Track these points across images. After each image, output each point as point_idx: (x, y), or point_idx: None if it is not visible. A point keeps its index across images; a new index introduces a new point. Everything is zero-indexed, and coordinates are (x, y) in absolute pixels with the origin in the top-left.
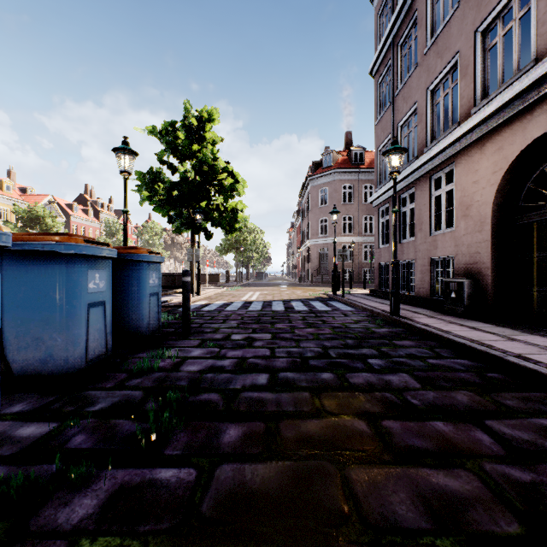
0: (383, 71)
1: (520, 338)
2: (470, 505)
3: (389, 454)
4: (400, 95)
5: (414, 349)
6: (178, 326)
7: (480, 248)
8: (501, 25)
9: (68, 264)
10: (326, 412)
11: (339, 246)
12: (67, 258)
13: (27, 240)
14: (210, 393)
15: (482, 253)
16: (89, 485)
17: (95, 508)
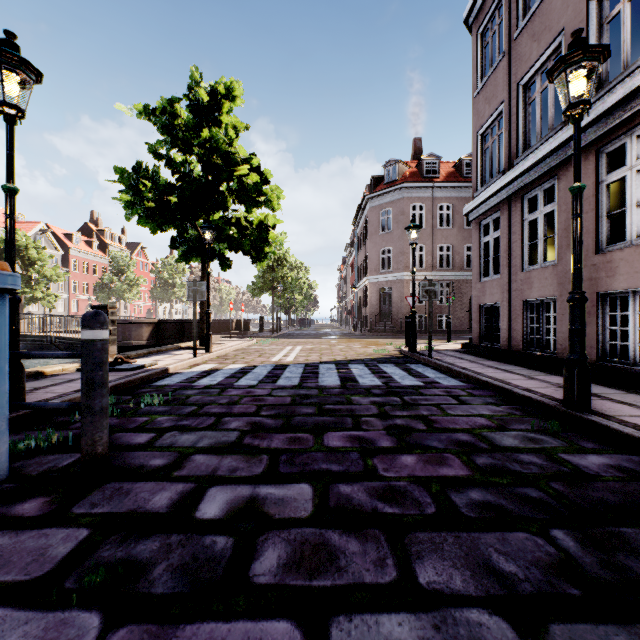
0: (488, 11)
1: None
2: None
3: None
4: (524, 33)
5: None
6: None
7: None
8: None
9: None
10: None
11: (407, 284)
12: None
13: None
14: None
15: None
16: None
17: None
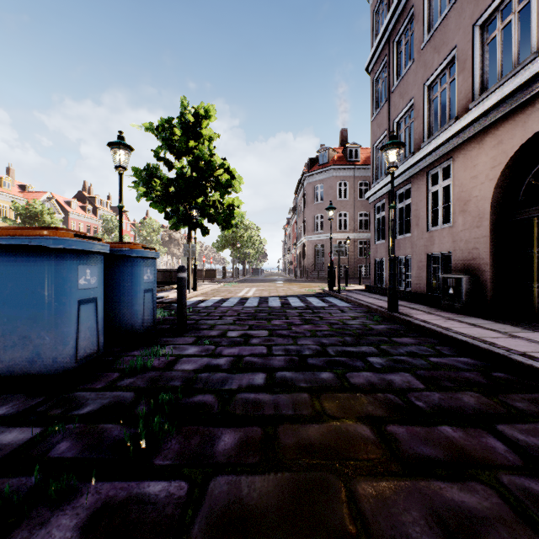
0: (379, 67)
1: (522, 336)
2: (491, 526)
3: (397, 464)
4: (396, 91)
5: (415, 346)
6: (173, 322)
7: (479, 243)
8: (500, 18)
9: (57, 259)
10: (326, 415)
11: (335, 242)
12: (56, 253)
13: (14, 234)
14: (205, 394)
15: (480, 249)
16: (69, 501)
17: (74, 530)
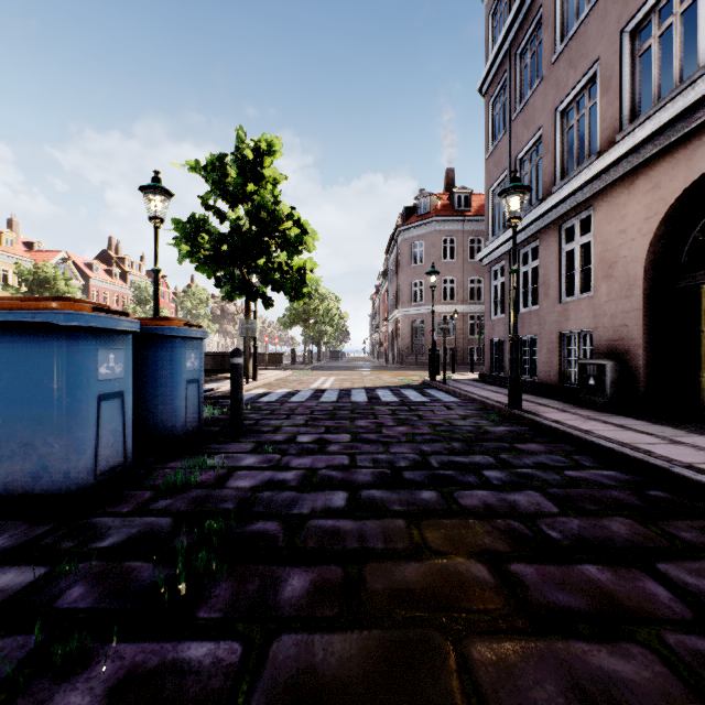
0: (496, 88)
1: (686, 441)
2: None
3: (524, 617)
4: (519, 118)
5: (545, 455)
6: (226, 423)
7: (628, 319)
8: (656, 22)
9: (70, 341)
10: (429, 550)
11: (438, 317)
12: (68, 332)
13: (12, 307)
14: (266, 521)
15: (631, 326)
16: (81, 670)
17: None
